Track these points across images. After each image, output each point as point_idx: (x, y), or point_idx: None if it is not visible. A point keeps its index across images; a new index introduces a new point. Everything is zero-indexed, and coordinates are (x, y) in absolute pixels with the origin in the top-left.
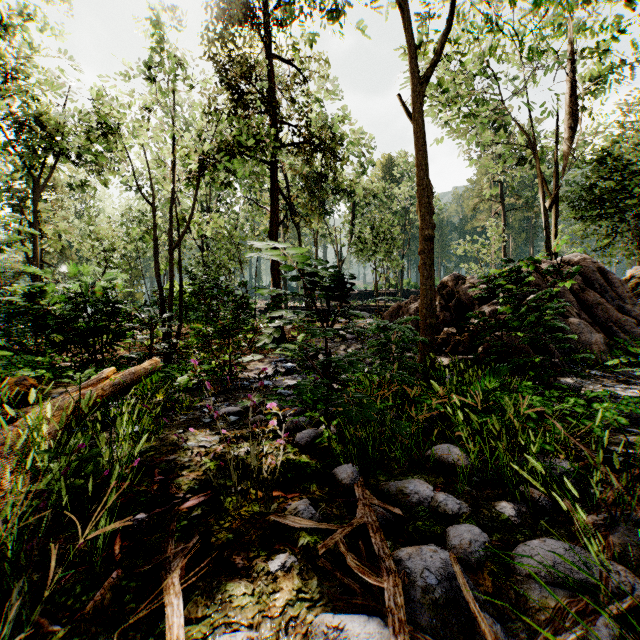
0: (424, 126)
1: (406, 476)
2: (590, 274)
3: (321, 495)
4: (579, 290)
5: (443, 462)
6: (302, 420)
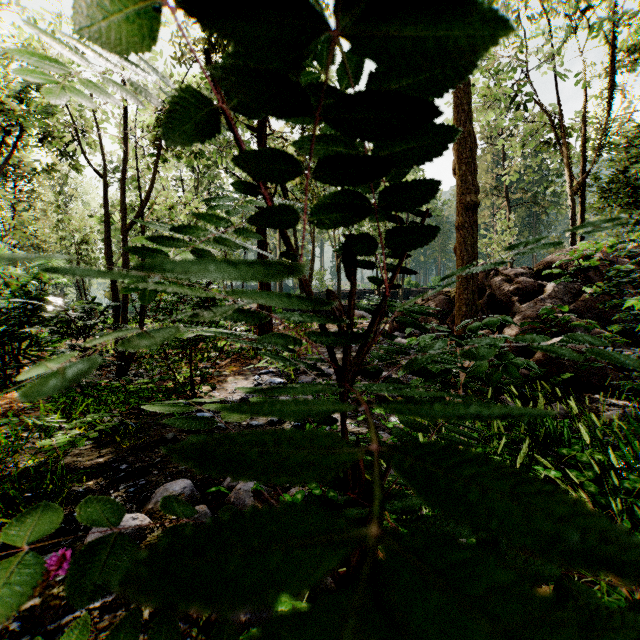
0: None
1: None
2: None
3: None
4: (639, 284)
5: None
6: None
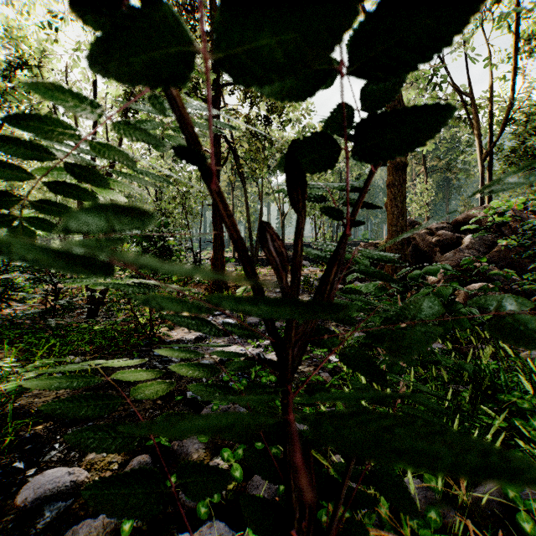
0: None
1: None
2: None
3: None
4: None
5: None
6: None
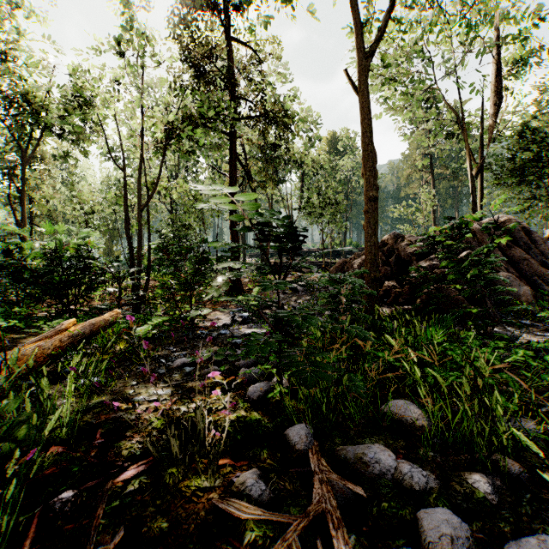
0: (368, 97)
1: (363, 438)
2: (515, 233)
3: (272, 463)
4: (506, 247)
5: (400, 421)
6: (255, 372)
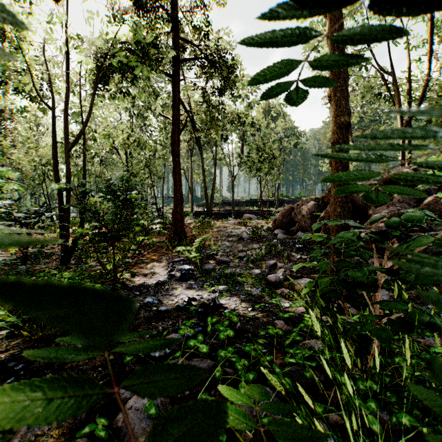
0: None
1: None
2: None
3: None
4: None
5: None
6: None
